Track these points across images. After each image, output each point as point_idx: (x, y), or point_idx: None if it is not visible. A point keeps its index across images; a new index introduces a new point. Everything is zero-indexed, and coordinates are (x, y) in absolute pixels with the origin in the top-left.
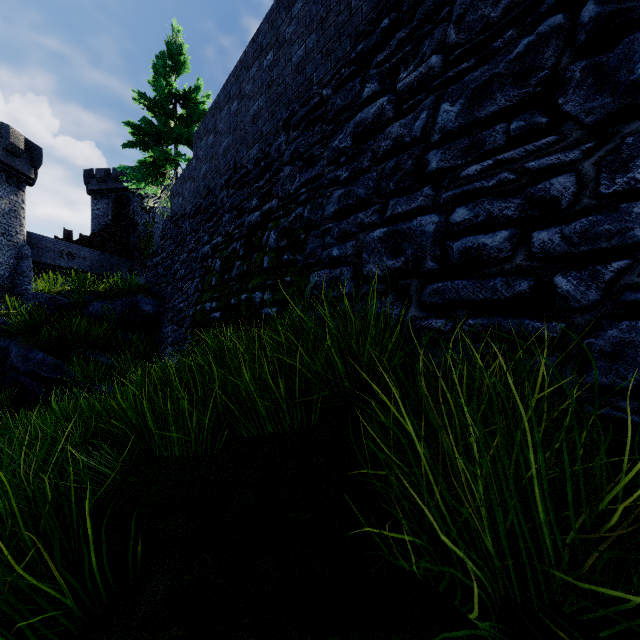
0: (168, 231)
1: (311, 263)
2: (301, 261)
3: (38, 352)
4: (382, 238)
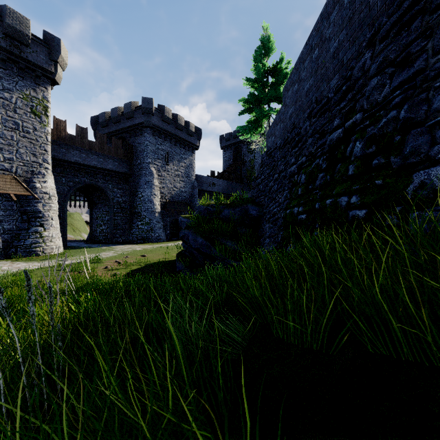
0: (265, 161)
1: (412, 162)
2: (397, 162)
3: (200, 238)
4: None
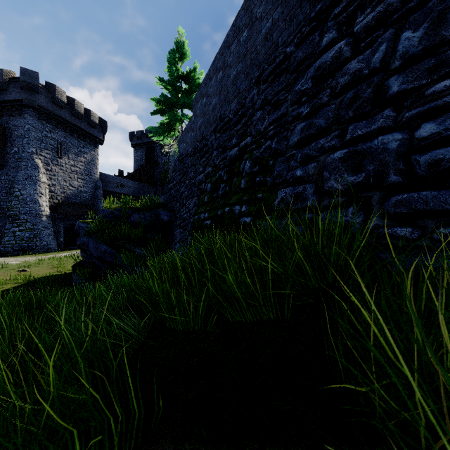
0: (177, 166)
1: (278, 182)
2: (270, 181)
3: (103, 245)
4: (342, 158)
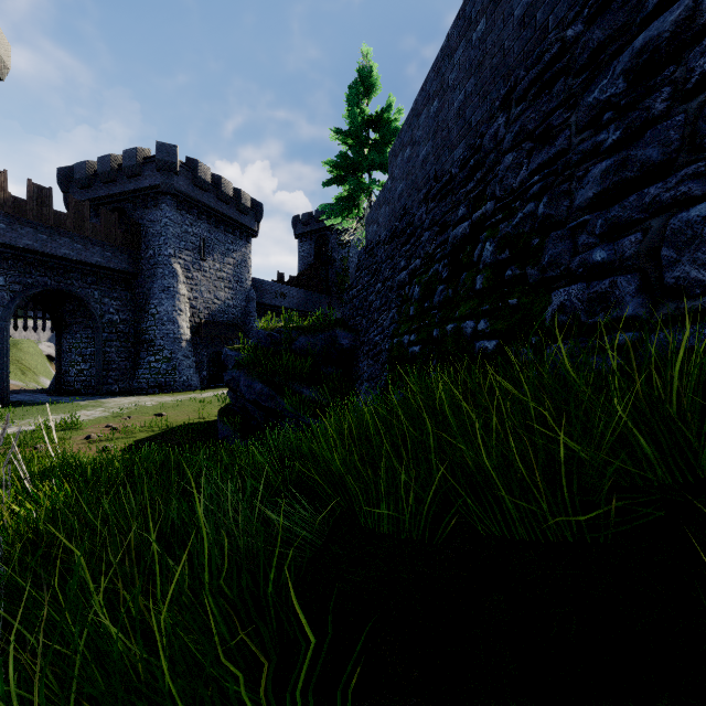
0: (363, 262)
1: (552, 276)
2: (534, 275)
3: (258, 383)
4: None
